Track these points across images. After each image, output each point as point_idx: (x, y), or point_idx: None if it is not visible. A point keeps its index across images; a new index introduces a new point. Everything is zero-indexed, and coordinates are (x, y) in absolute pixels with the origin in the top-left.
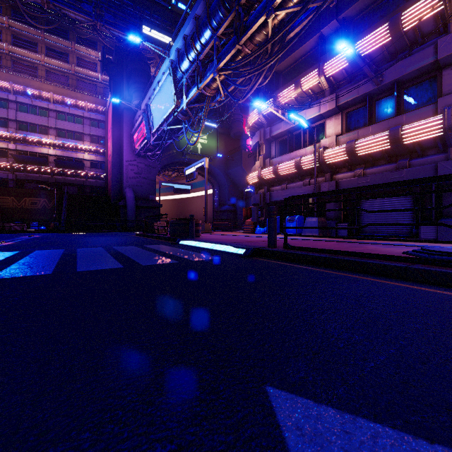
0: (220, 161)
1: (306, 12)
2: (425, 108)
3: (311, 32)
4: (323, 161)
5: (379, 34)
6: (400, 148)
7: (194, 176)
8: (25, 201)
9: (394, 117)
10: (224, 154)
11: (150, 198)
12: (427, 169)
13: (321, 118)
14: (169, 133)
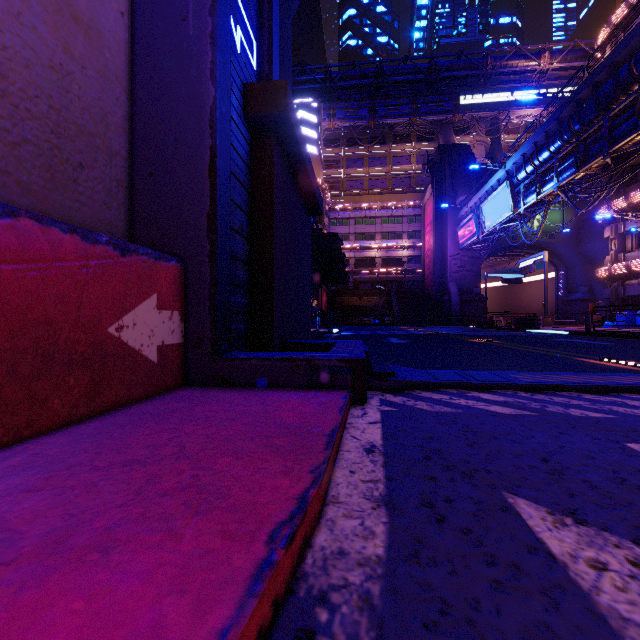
0: (568, 236)
1: None
2: None
3: None
4: None
5: None
6: None
7: (530, 270)
8: (364, 300)
9: None
10: (575, 225)
11: (474, 291)
12: None
13: None
14: (501, 229)
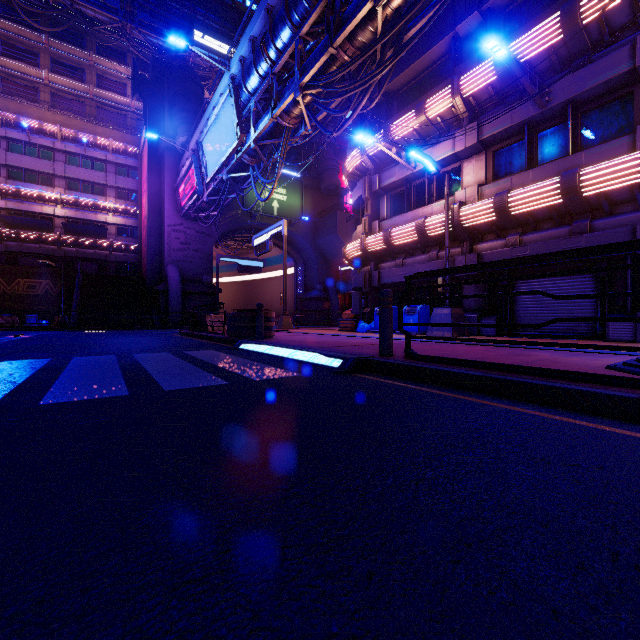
0: (306, 226)
1: (433, 2)
2: (616, 141)
3: (440, 31)
4: (459, 223)
5: (545, 30)
6: (578, 203)
7: (267, 248)
8: (18, 284)
9: (567, 156)
10: (312, 216)
11: (204, 279)
12: (619, 234)
13: (455, 159)
14: (230, 183)
